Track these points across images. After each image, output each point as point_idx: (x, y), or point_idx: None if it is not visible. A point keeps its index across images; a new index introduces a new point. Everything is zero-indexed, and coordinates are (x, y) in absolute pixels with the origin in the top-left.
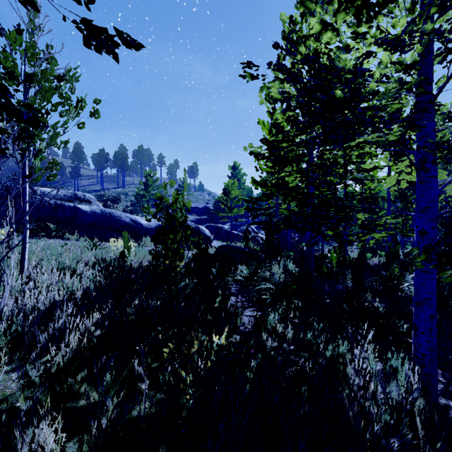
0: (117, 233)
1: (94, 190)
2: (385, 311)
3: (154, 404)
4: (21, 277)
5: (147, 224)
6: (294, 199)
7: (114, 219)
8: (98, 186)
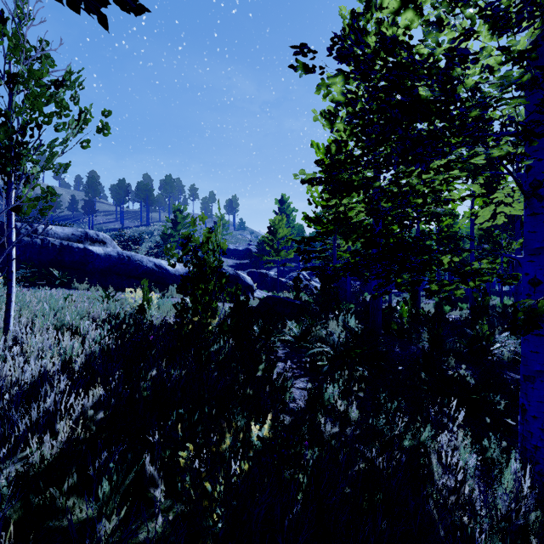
0: (138, 281)
1: (112, 228)
2: (477, 382)
3: (170, 520)
4: (5, 339)
5: (175, 270)
6: (359, 238)
7: (134, 264)
8: (117, 223)
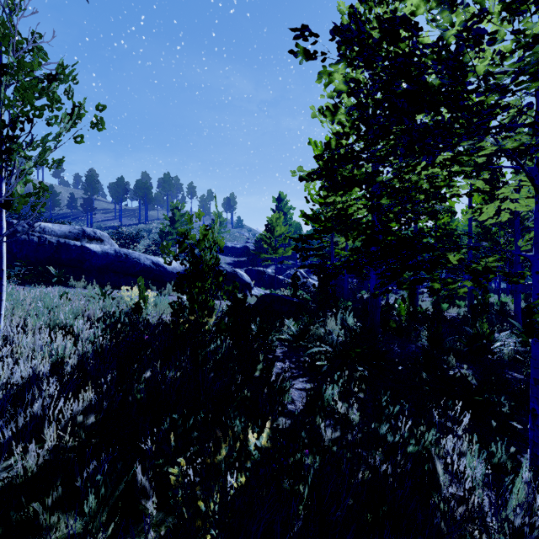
0: (135, 279)
1: (111, 226)
2: (480, 383)
3: (162, 535)
4: None
5: (173, 268)
6: (361, 235)
7: (131, 261)
8: (116, 221)
